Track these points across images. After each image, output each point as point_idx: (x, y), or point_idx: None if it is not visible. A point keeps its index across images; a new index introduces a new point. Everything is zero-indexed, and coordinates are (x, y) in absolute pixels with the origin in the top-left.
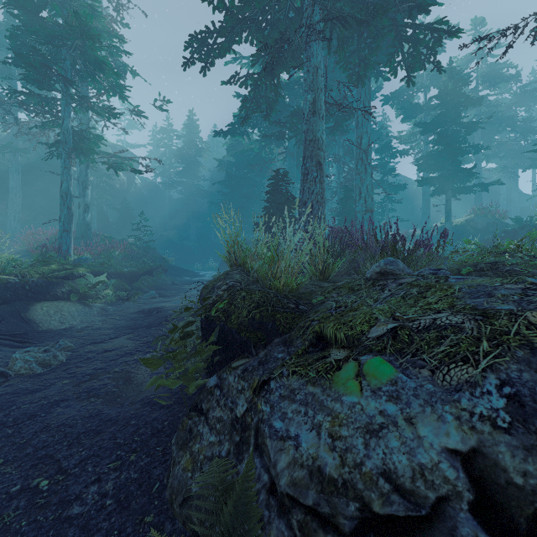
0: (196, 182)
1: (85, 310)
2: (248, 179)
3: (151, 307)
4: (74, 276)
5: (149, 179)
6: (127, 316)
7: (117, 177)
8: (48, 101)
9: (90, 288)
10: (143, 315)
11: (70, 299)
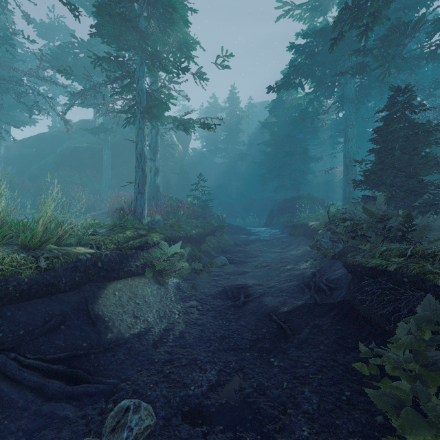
0: (237, 147)
1: (160, 291)
2: (292, 137)
3: (231, 284)
4: (148, 245)
5: (198, 149)
6: (210, 304)
7: (176, 148)
8: (125, 62)
9: (164, 260)
10: (230, 304)
11: (144, 273)
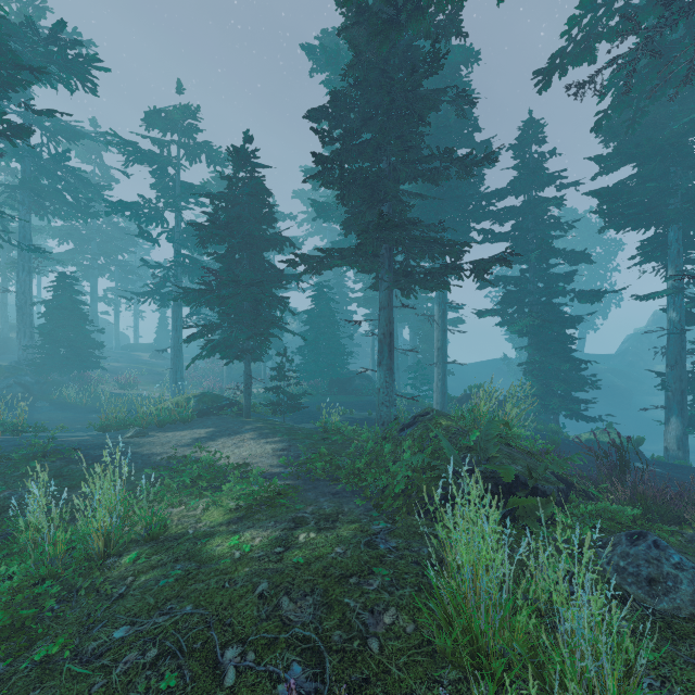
0: None
1: None
2: None
3: None
4: None
5: None
6: None
7: None
8: None
9: None
10: None
11: None
